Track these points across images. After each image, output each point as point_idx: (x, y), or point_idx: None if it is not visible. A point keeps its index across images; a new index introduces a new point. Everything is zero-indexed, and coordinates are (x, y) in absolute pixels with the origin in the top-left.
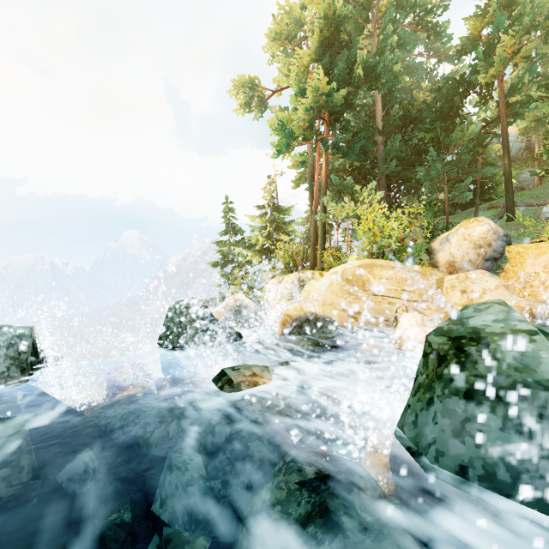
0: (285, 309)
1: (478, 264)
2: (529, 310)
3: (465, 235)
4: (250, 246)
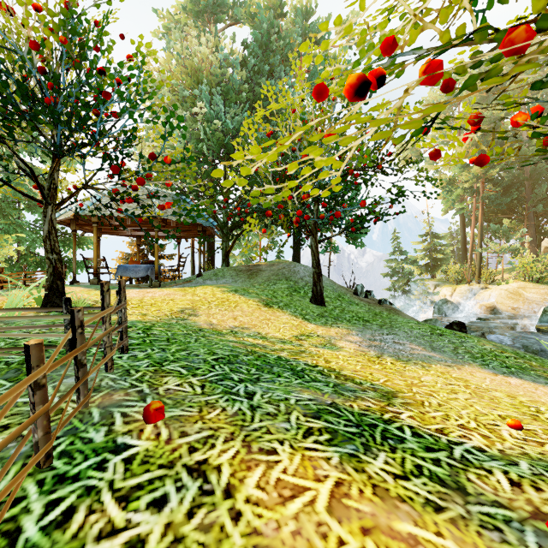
0: (478, 304)
1: None
2: None
3: None
4: (411, 262)
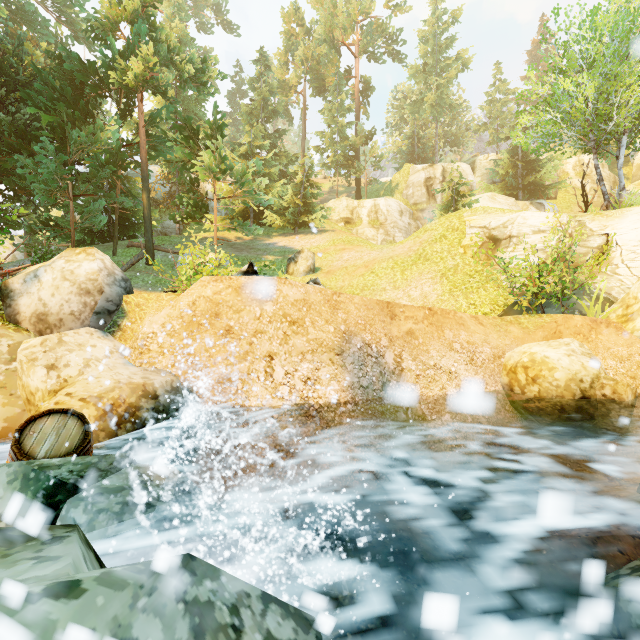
0: None
1: (85, 319)
2: (143, 386)
3: (66, 272)
4: None
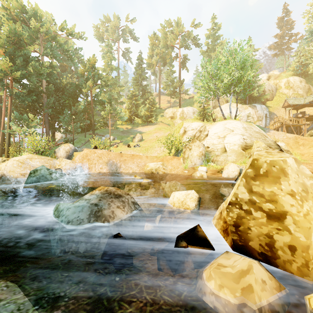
0: None
1: (67, 157)
2: (73, 168)
3: (64, 148)
4: None
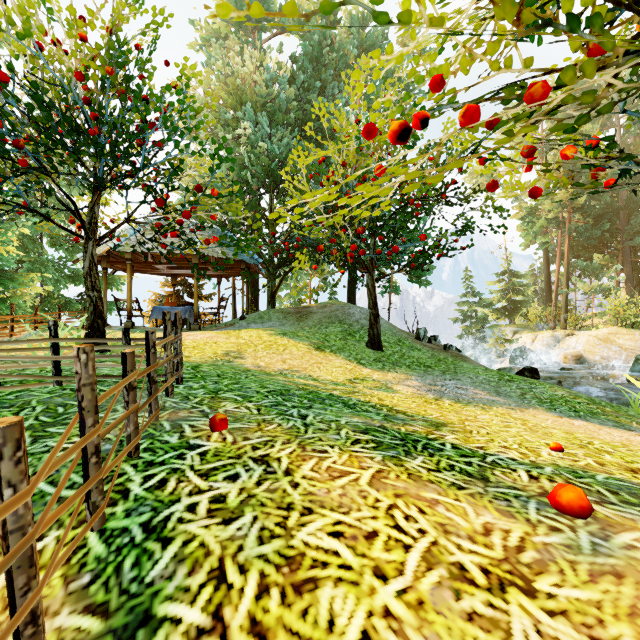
0: (562, 353)
1: None
2: None
3: None
4: (486, 305)
